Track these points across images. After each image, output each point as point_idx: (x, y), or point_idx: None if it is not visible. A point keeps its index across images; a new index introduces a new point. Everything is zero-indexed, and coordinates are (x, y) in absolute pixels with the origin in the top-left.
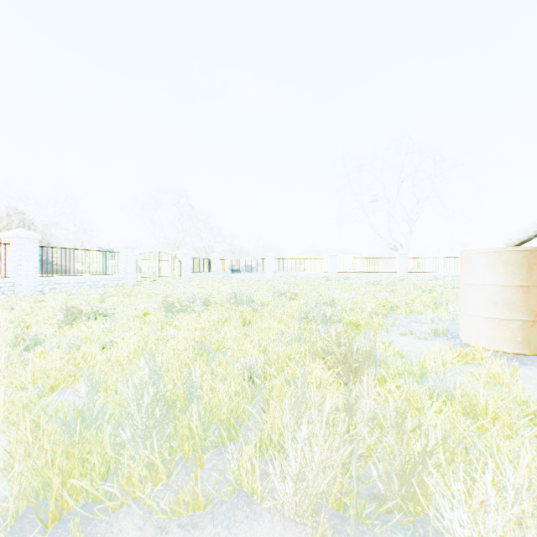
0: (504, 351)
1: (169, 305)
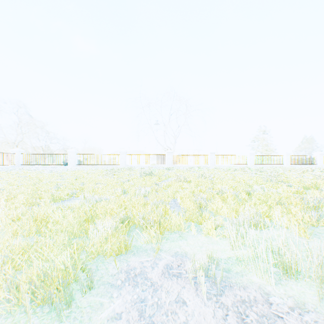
0: None
1: None
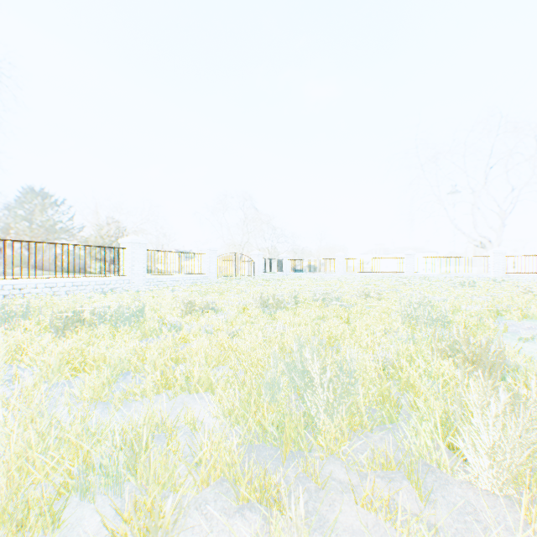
0: None
1: (264, 302)
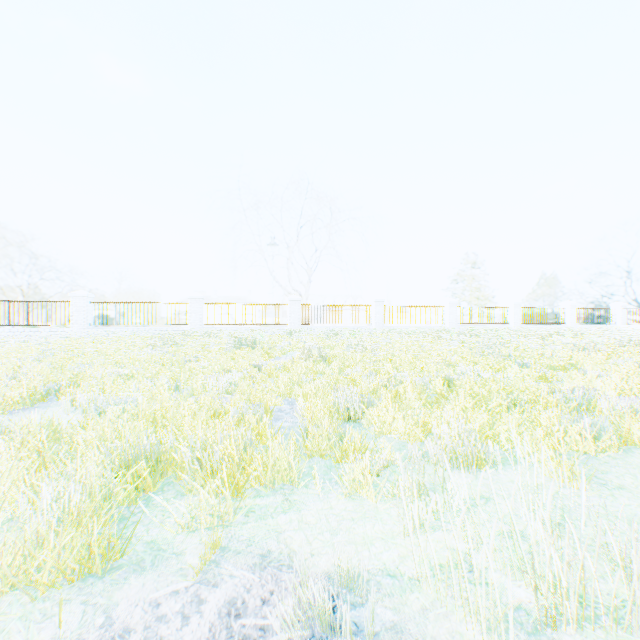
0: None
1: None
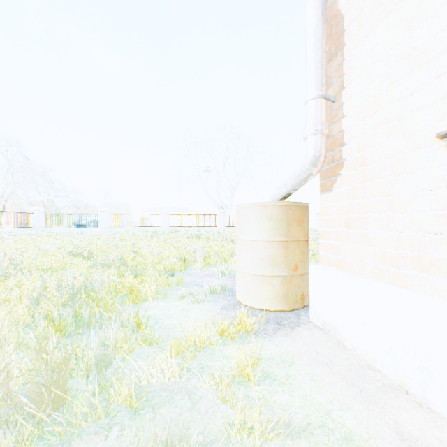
0: (269, 309)
1: None
